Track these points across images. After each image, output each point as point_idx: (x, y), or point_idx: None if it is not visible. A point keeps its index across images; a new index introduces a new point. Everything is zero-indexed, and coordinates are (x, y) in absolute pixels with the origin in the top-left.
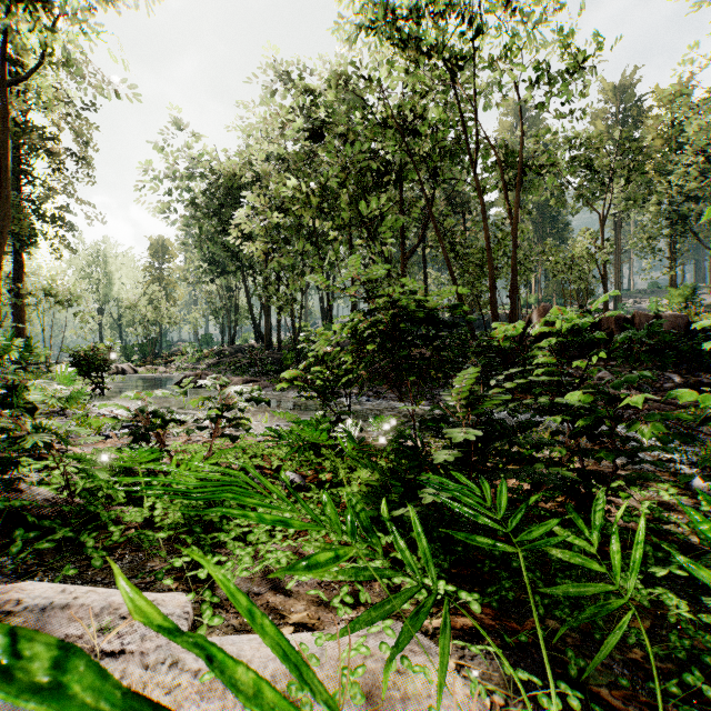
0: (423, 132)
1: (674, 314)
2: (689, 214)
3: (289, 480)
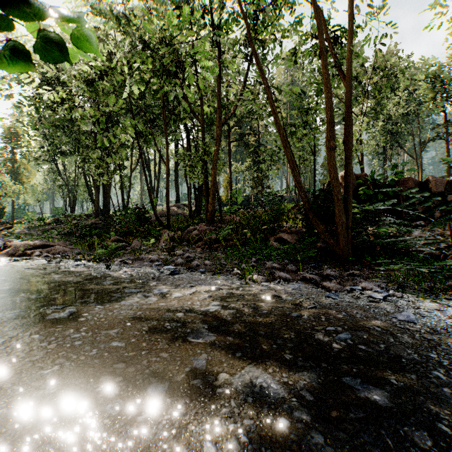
0: None
1: None
2: None
3: None
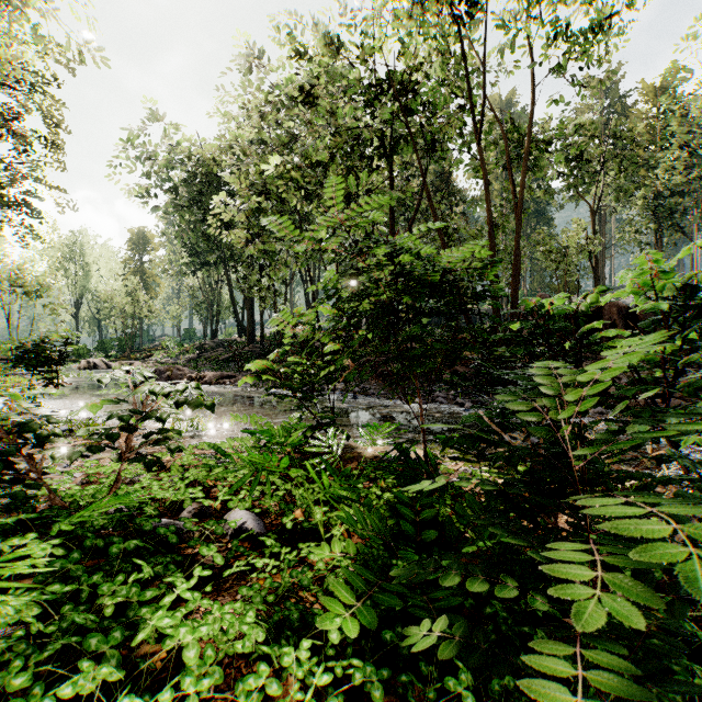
0: (414, 107)
1: None
2: (675, 209)
3: (237, 525)
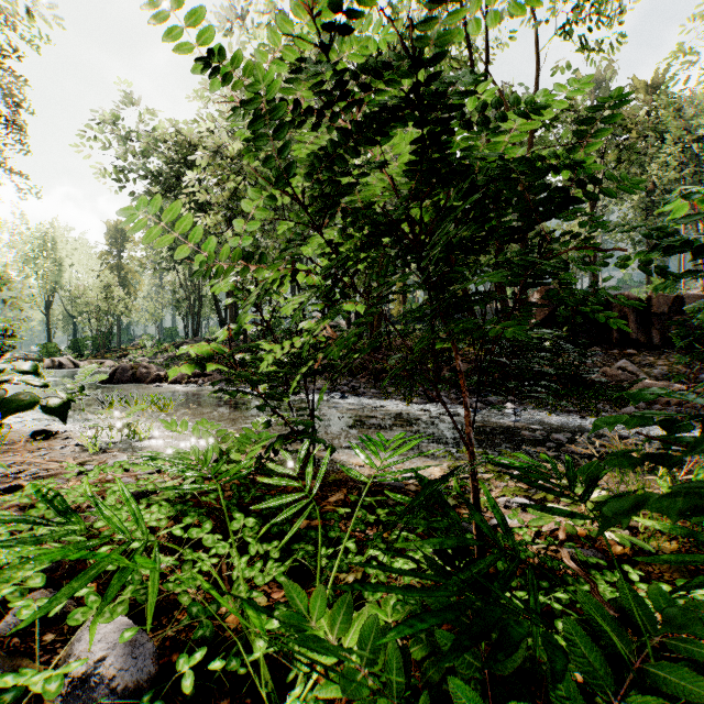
0: None
1: (697, 295)
2: None
3: (79, 671)
